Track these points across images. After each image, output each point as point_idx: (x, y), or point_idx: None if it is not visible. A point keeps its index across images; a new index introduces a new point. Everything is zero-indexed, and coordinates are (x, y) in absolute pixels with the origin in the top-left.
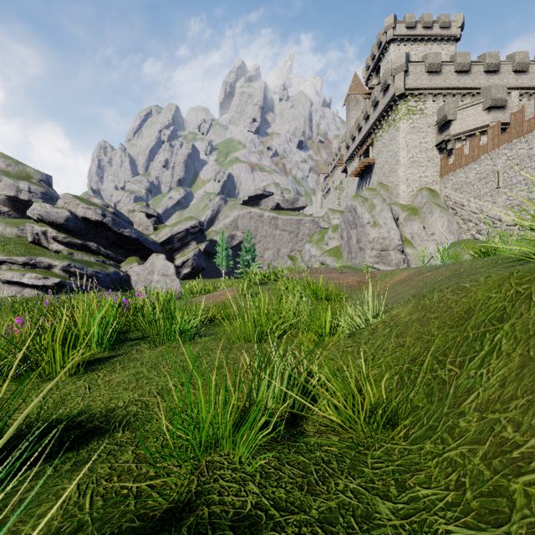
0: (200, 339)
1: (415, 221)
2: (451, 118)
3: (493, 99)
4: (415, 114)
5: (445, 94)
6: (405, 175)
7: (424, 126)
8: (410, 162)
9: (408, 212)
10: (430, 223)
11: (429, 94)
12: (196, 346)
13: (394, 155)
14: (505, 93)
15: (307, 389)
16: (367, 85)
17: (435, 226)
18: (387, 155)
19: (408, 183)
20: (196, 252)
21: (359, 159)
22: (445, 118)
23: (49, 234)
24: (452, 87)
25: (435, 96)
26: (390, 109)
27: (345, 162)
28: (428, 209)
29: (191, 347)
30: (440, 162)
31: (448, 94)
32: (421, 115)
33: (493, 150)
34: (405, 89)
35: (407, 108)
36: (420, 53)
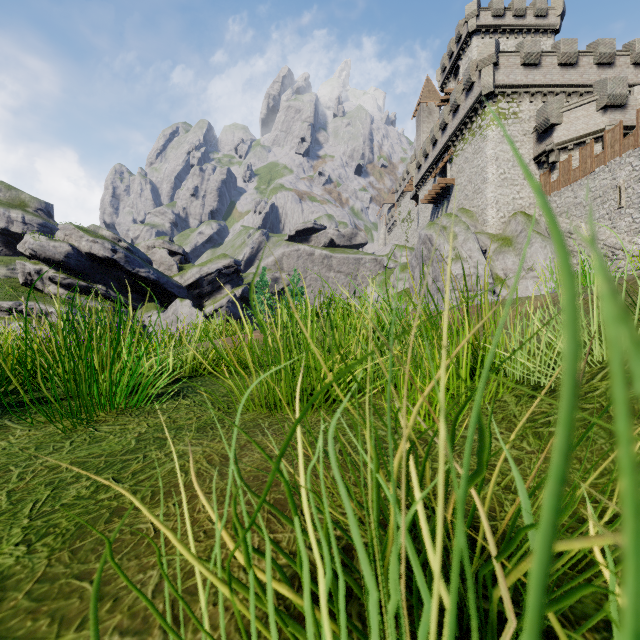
0: (168, 403)
1: (508, 254)
2: (555, 121)
3: (611, 96)
4: (508, 118)
5: (545, 92)
6: (495, 197)
7: (518, 134)
8: (501, 180)
9: (499, 243)
10: (528, 256)
11: (525, 94)
12: (147, 419)
13: (479, 172)
14: (626, 87)
15: (500, 620)
16: (442, 91)
17: (535, 259)
18: (470, 172)
19: (498, 206)
20: (231, 298)
21: (433, 180)
22: (546, 122)
23: (45, 274)
24: (555, 84)
25: (532, 96)
26: (475, 113)
27: (416, 186)
28: (525, 238)
29: (136, 421)
30: (540, 180)
31: (549, 94)
32: (515, 120)
33: (613, 159)
34: (495, 87)
35: (497, 111)
36: (510, 49)
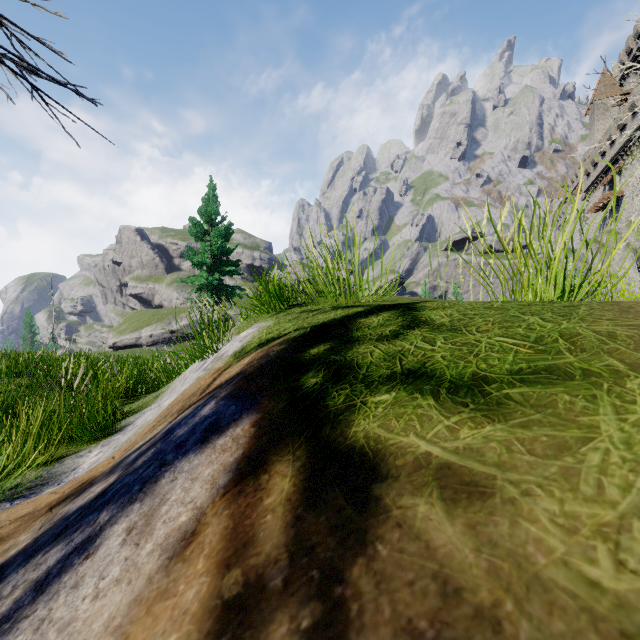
0: None
1: None
2: None
3: None
4: None
5: None
6: None
7: None
8: None
9: None
10: None
11: None
12: None
13: None
14: None
15: None
16: (621, 85)
17: None
18: (638, 187)
19: None
20: None
21: (602, 189)
22: None
23: None
24: None
25: None
26: None
27: (584, 192)
28: None
29: None
30: None
31: None
32: None
33: None
34: None
35: None
36: None
